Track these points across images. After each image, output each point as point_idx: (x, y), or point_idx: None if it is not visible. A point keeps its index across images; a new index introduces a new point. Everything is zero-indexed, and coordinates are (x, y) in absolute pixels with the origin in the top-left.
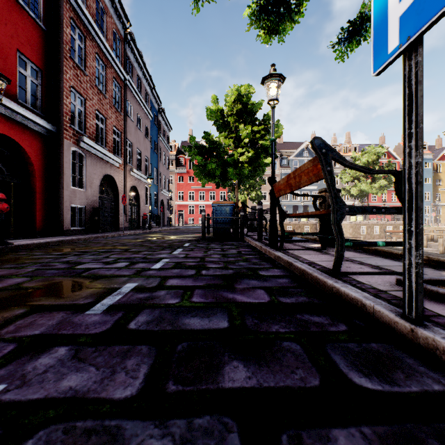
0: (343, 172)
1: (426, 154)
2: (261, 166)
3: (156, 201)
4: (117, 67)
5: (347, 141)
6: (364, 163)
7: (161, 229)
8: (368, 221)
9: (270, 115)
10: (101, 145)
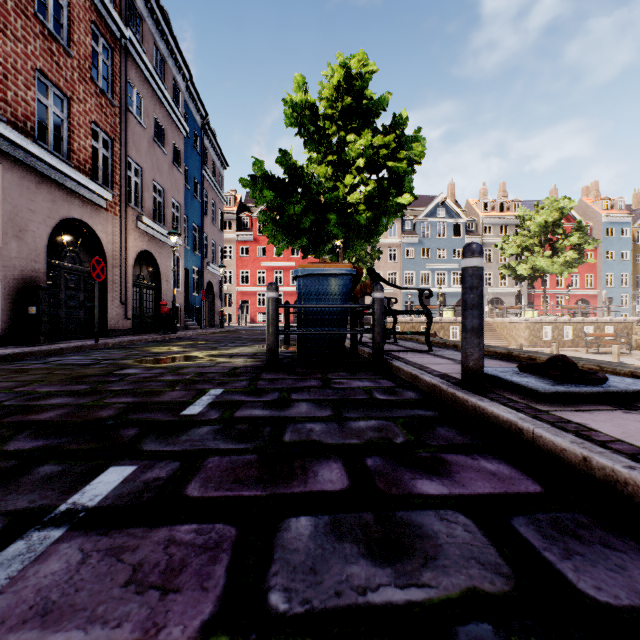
0: (505, 238)
1: (623, 215)
2: (389, 212)
3: (197, 283)
4: (100, 1)
5: (503, 195)
6: (540, 224)
7: (201, 331)
8: (555, 318)
9: (403, 120)
10: (54, 152)
